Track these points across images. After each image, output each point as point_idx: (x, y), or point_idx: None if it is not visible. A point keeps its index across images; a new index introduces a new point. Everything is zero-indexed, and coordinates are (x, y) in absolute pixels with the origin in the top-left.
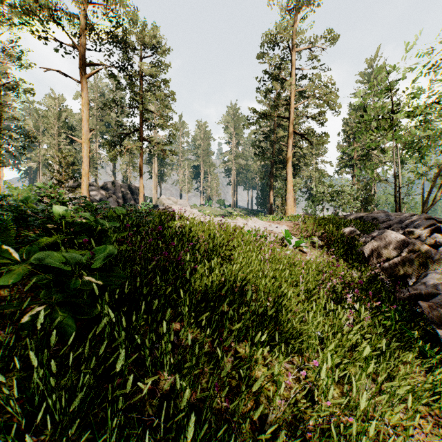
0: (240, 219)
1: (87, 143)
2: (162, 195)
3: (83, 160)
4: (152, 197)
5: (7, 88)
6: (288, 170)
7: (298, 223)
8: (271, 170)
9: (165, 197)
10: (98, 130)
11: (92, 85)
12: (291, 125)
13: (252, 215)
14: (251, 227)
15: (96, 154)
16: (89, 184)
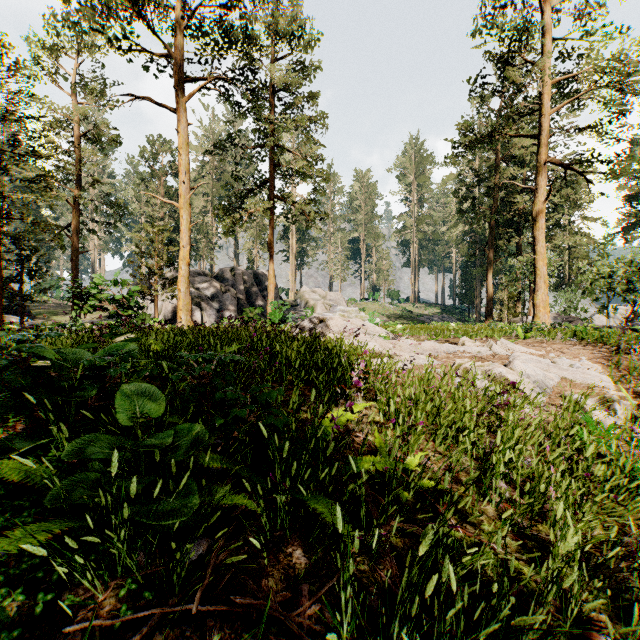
0: (470, 342)
1: (186, 208)
2: (304, 286)
3: (181, 236)
4: (289, 290)
5: (89, 139)
6: (538, 236)
7: (605, 350)
8: (490, 238)
9: (308, 290)
10: (214, 194)
11: (206, 132)
12: (544, 147)
13: (447, 316)
14: (527, 375)
15: (212, 229)
16: (198, 272)
